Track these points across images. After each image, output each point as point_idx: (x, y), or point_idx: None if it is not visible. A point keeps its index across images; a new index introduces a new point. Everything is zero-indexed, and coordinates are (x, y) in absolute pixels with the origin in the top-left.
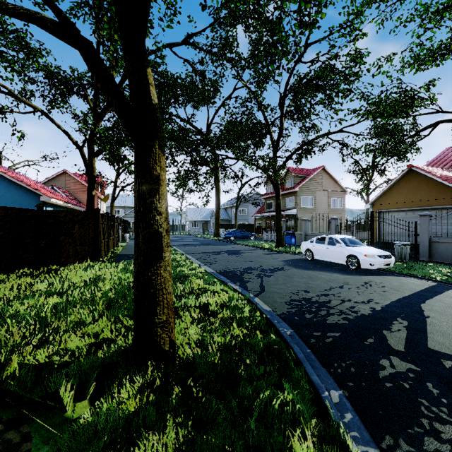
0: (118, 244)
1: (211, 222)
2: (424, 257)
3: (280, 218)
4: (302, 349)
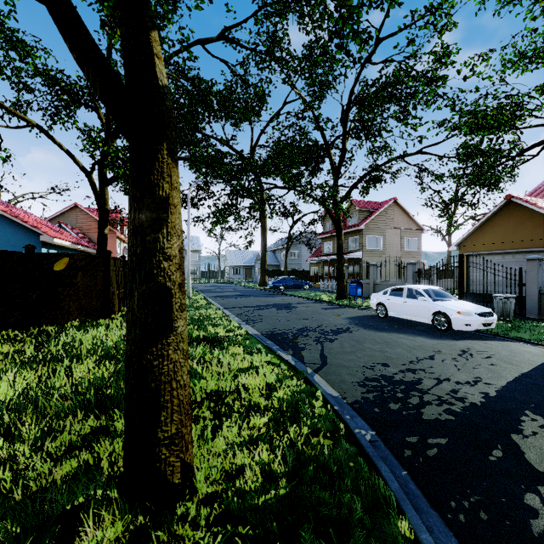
0: None
1: (256, 268)
2: (532, 314)
3: (342, 263)
4: (394, 471)
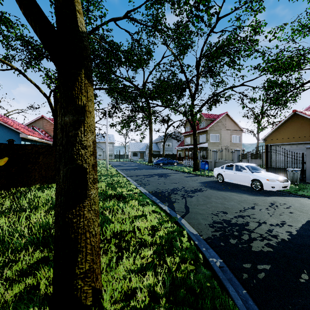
0: None
1: (146, 152)
2: None
3: (196, 150)
4: (237, 290)
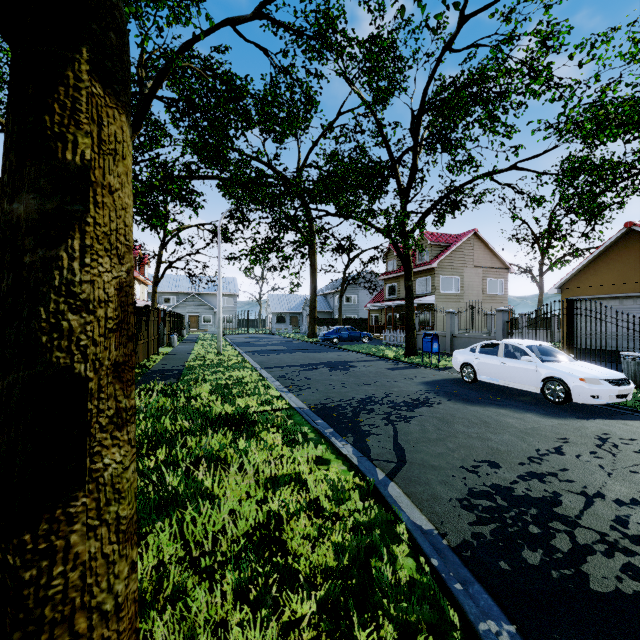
0: (158, 350)
1: (304, 316)
2: None
3: (412, 310)
4: None
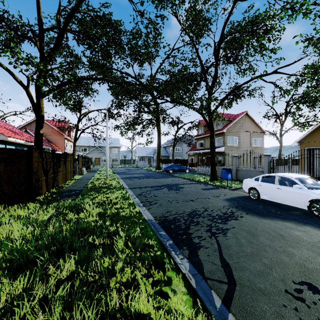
0: (73, 177)
1: (154, 158)
2: None
3: (214, 155)
4: None
